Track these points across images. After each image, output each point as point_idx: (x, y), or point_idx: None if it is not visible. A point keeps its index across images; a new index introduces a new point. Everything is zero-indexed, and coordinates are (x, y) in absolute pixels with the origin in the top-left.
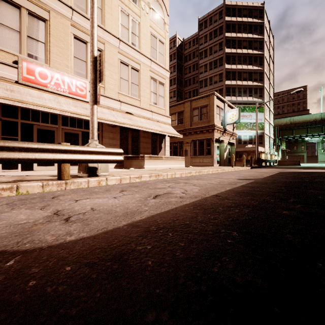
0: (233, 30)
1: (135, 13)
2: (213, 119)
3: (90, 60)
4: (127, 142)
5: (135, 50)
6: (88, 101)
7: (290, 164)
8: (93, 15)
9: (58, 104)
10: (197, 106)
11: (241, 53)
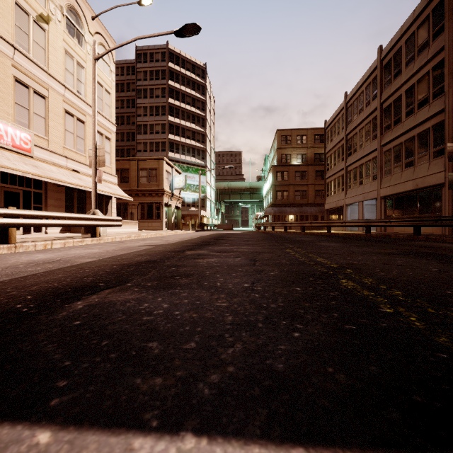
0: (177, 80)
1: (81, 57)
2: (163, 183)
3: (93, 149)
4: (73, 204)
5: (81, 99)
6: (33, 156)
7: (226, 228)
8: (96, 116)
9: (10, 162)
10: (145, 167)
11: (185, 108)
